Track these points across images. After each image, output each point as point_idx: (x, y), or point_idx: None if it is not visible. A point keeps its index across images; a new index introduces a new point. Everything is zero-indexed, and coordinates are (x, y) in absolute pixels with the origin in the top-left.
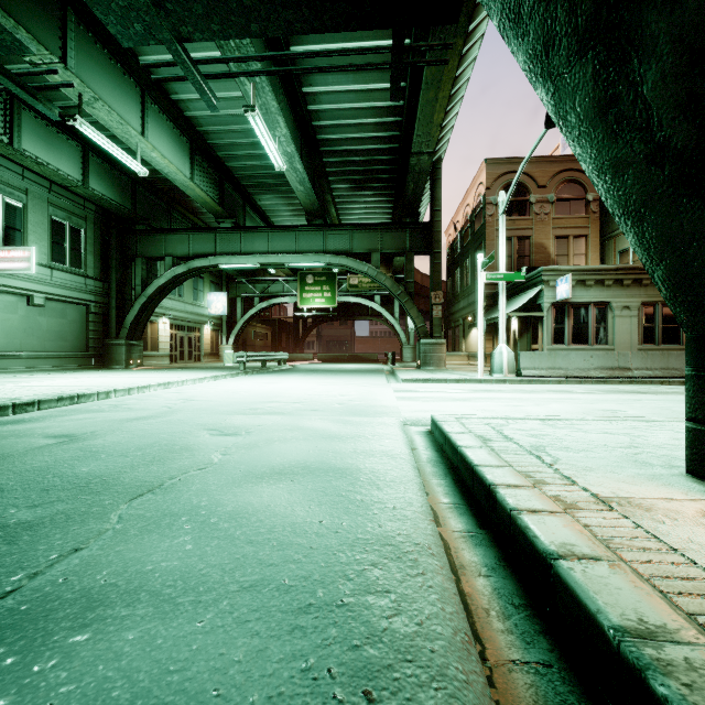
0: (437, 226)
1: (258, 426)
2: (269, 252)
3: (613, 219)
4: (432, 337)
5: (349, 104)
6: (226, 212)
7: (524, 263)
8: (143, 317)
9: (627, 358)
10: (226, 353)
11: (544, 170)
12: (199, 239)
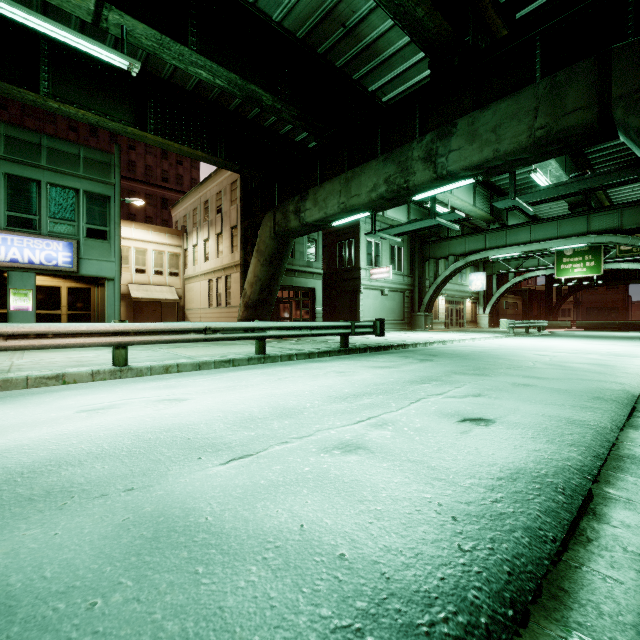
0: None
1: (557, 355)
2: (531, 241)
3: None
4: None
5: None
6: (494, 217)
7: None
8: (433, 297)
9: None
10: (501, 321)
11: None
12: (473, 240)
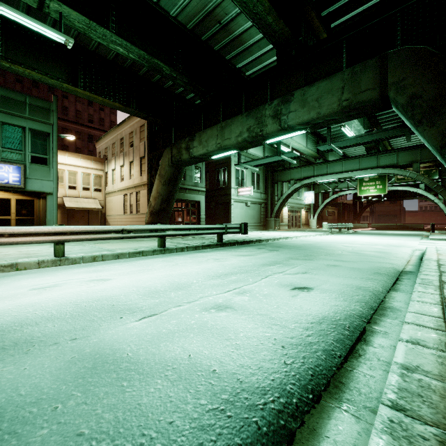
0: None
1: (357, 246)
2: (342, 171)
3: None
4: None
5: None
6: (319, 155)
7: None
8: (280, 208)
9: None
10: (323, 224)
11: None
12: (306, 170)
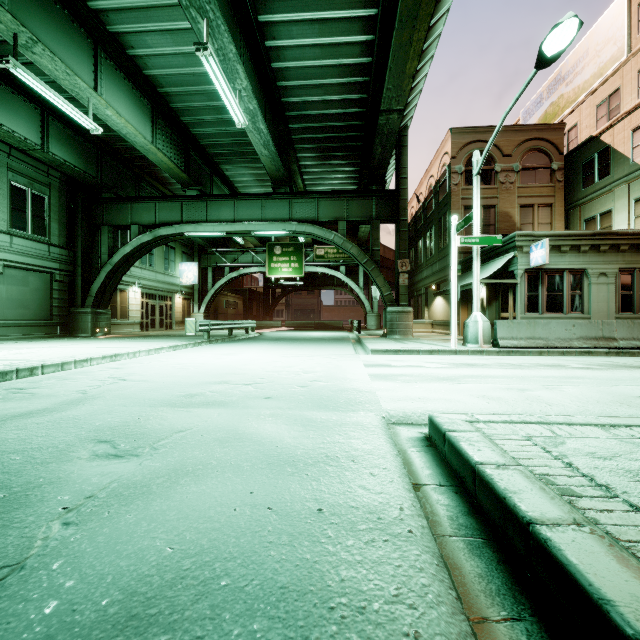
0: (404, 193)
1: (177, 433)
2: (235, 221)
3: (578, 188)
4: (398, 305)
5: (315, 61)
6: (192, 180)
7: (490, 232)
8: (110, 286)
9: (612, 327)
10: (188, 321)
11: (509, 139)
12: (166, 207)
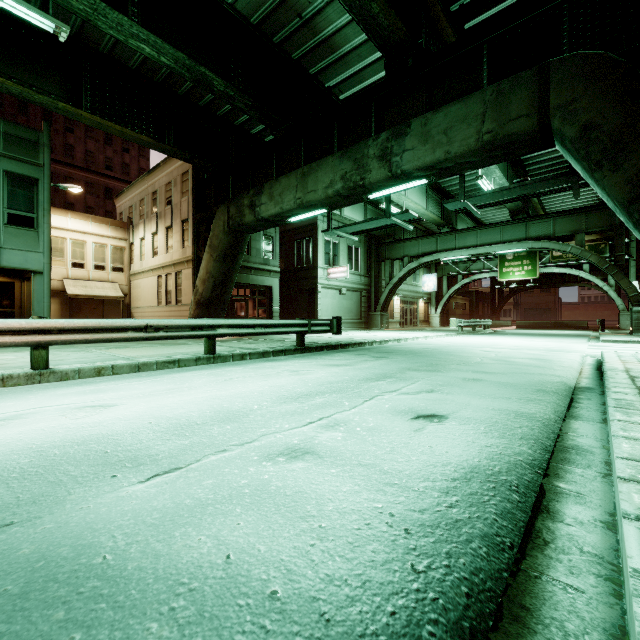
0: None
1: (501, 351)
2: (477, 245)
3: None
4: None
5: None
6: (445, 221)
7: None
8: (389, 297)
9: None
10: (451, 320)
11: None
12: (425, 242)
